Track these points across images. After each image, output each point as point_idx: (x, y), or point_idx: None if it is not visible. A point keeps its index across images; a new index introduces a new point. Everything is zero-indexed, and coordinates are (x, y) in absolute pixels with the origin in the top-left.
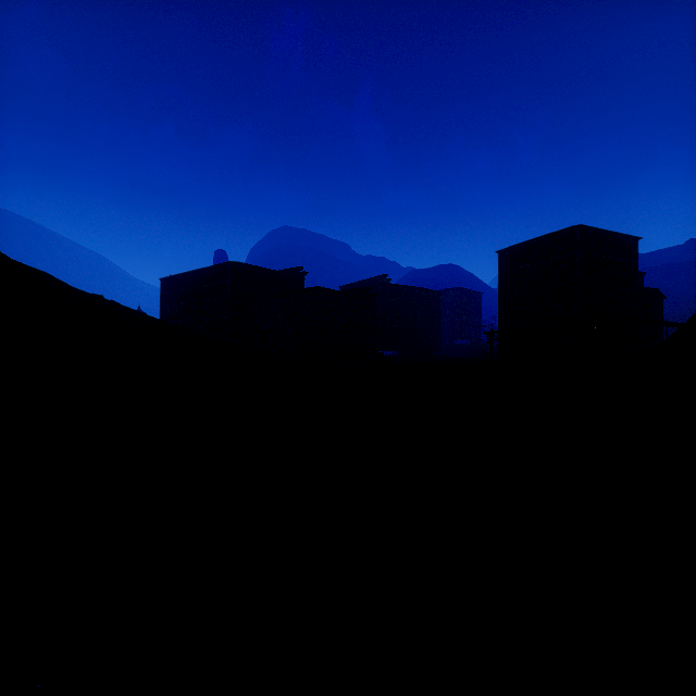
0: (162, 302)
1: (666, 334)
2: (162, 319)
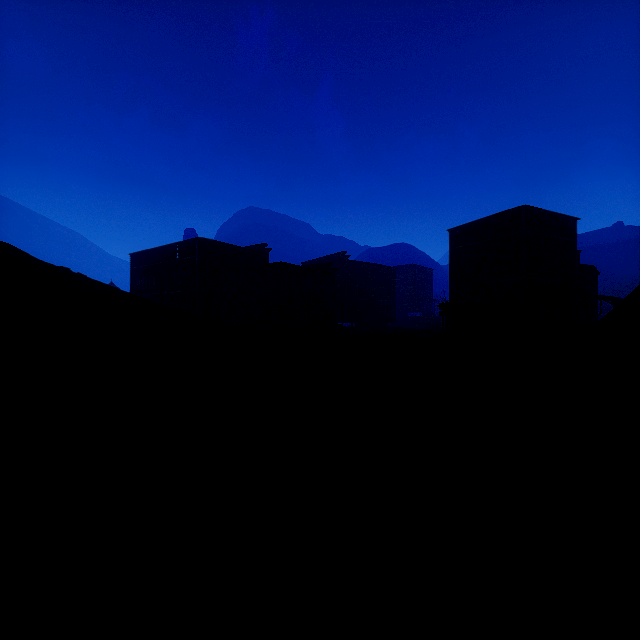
0: (132, 276)
1: (600, 307)
2: (132, 292)
